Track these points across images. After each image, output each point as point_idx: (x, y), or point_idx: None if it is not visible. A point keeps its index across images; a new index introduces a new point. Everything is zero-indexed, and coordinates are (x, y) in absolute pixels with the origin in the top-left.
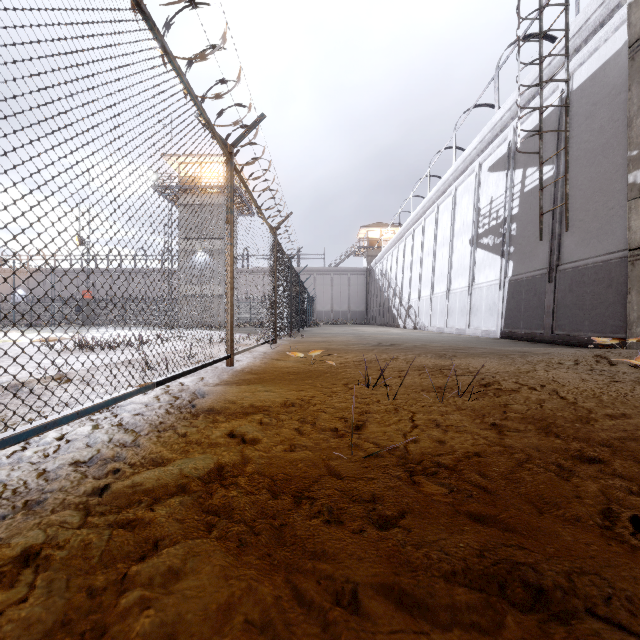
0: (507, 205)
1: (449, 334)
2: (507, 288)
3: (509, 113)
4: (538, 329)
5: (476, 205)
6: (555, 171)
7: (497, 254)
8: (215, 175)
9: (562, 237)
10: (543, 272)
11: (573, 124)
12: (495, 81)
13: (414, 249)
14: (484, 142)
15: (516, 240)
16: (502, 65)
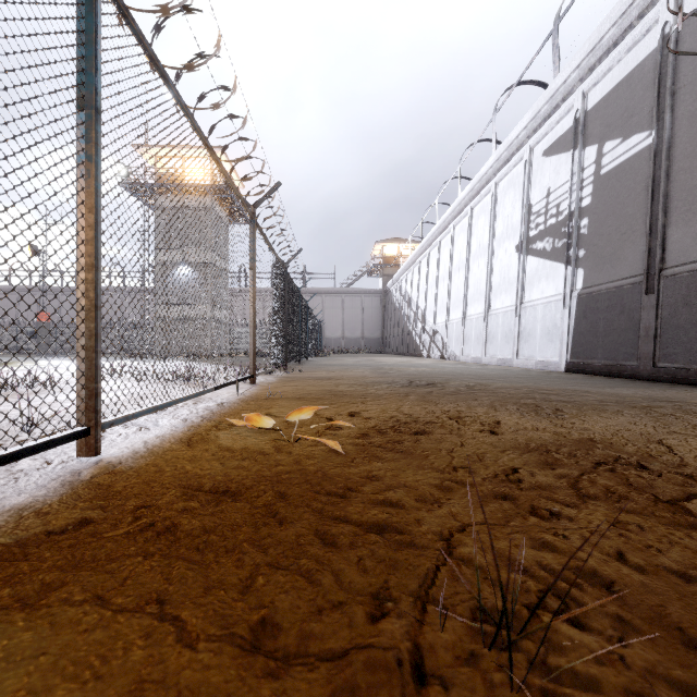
0: (574, 195)
1: (491, 366)
2: (575, 305)
3: (577, 72)
4: (628, 360)
5: (526, 201)
6: (655, 138)
7: (558, 261)
8: None
9: (668, 229)
10: (636, 280)
11: (685, 67)
12: (554, 37)
13: (440, 263)
14: (538, 118)
15: (588, 240)
16: (565, 13)
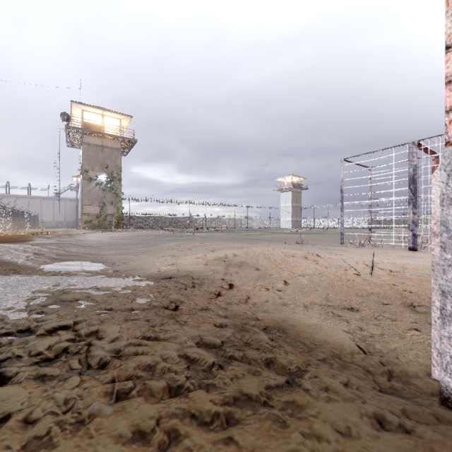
0: None
1: None
2: None
3: None
4: None
5: None
6: None
7: None
8: None
9: None
10: None
11: None
12: None
13: None
14: None
15: None
16: None
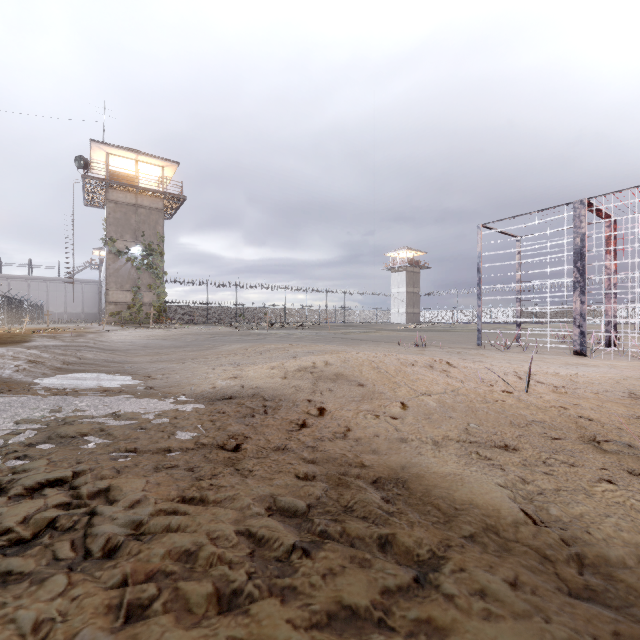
0: None
1: None
2: None
3: None
4: None
5: None
6: None
7: None
8: None
9: None
10: None
11: None
12: None
13: None
14: None
15: None
16: None
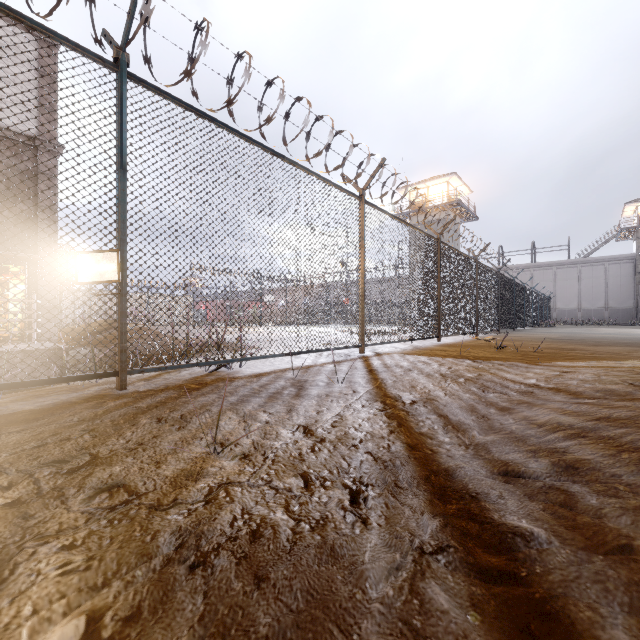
0: None
1: None
2: None
3: None
4: None
5: None
6: None
7: None
8: (430, 255)
9: None
10: None
11: None
12: None
13: None
14: None
15: None
16: None
